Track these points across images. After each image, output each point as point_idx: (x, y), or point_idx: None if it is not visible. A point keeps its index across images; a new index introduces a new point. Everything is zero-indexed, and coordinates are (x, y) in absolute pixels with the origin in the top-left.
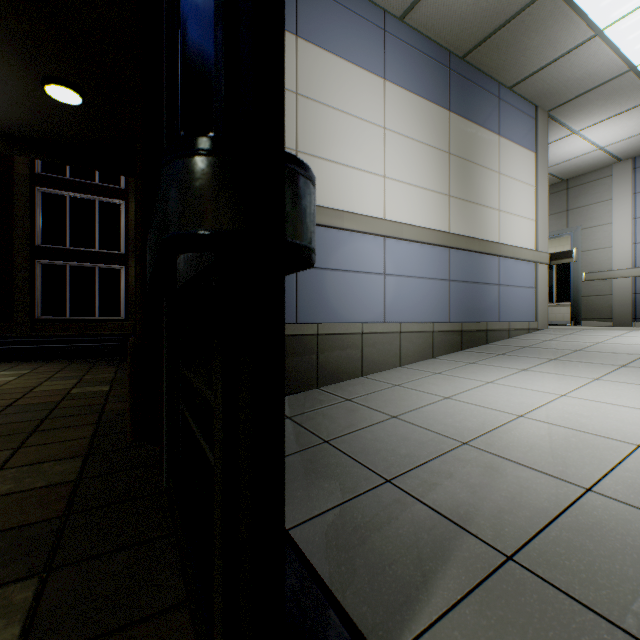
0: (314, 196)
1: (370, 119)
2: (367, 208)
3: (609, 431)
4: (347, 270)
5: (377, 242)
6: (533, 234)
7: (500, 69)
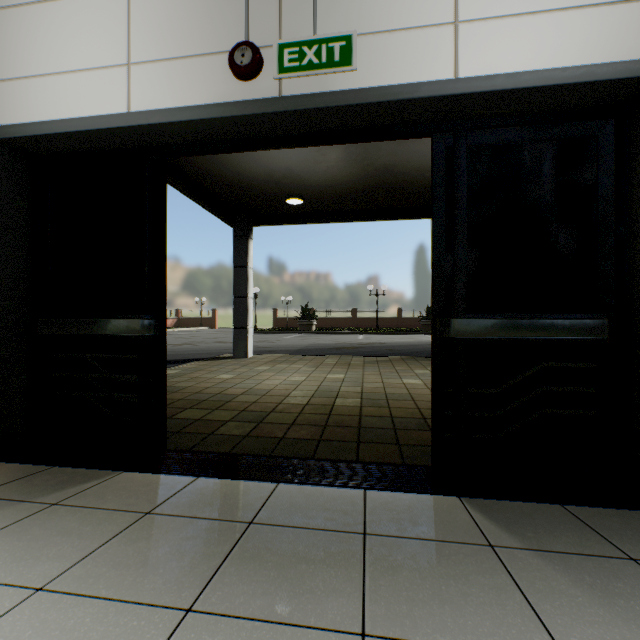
0: (447, 321)
1: None
2: None
3: None
4: None
5: None
6: None
7: None
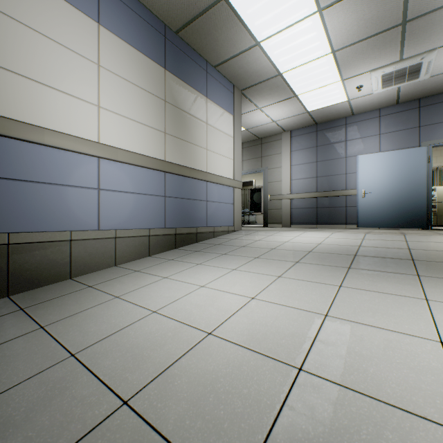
0: None
1: (82, 53)
2: (78, 130)
3: (202, 320)
4: (52, 183)
5: (90, 161)
6: (232, 168)
7: (205, 50)
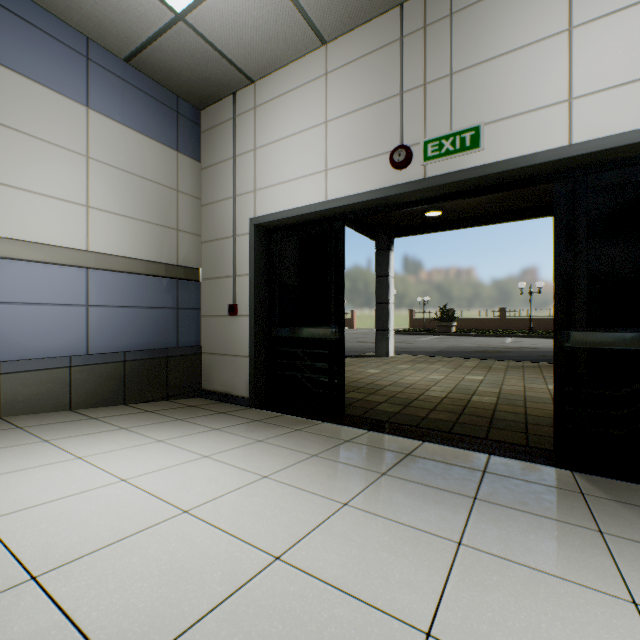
0: (565, 333)
1: None
2: None
3: None
4: None
5: None
6: None
7: None
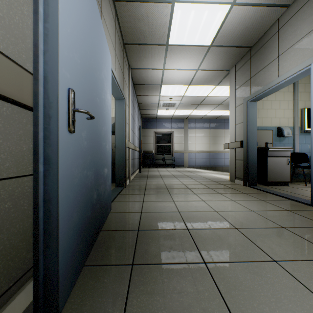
0: None
1: None
2: None
3: None
4: None
5: None
6: None
7: None
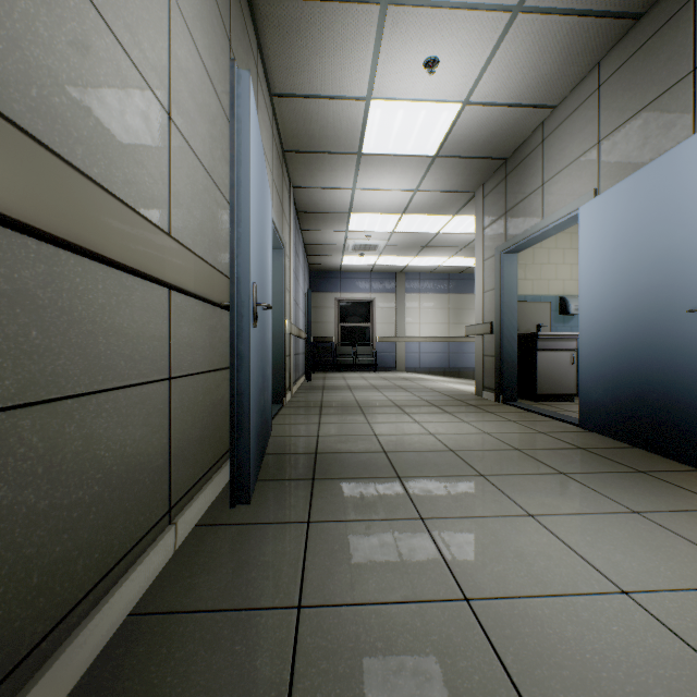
0: None
1: None
2: None
3: None
4: None
5: None
6: None
7: None
